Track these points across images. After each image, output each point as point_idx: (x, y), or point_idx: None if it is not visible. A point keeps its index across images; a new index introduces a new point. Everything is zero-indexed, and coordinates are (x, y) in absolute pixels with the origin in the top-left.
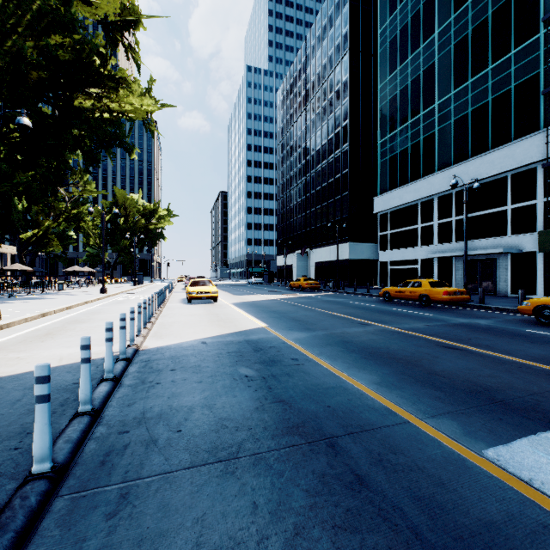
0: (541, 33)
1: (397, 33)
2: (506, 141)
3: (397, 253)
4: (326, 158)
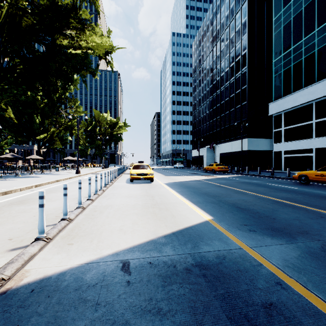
0: None
1: None
2: None
3: (291, 145)
4: (229, 80)
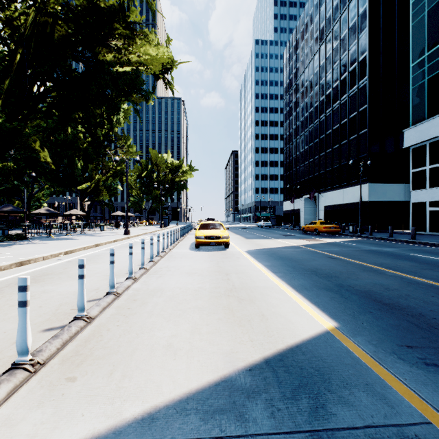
0: None
1: None
2: None
3: None
4: (338, 99)
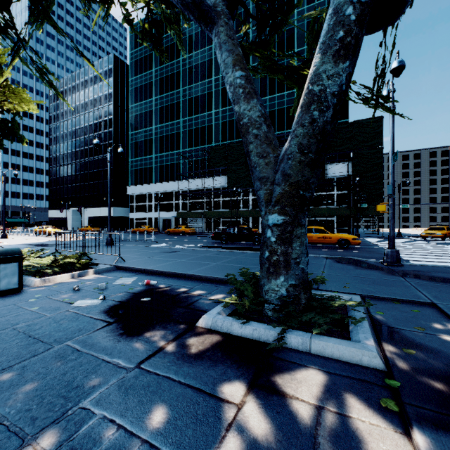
0: (181, 150)
1: (138, 114)
2: (174, 180)
3: (138, 215)
4: (98, 155)
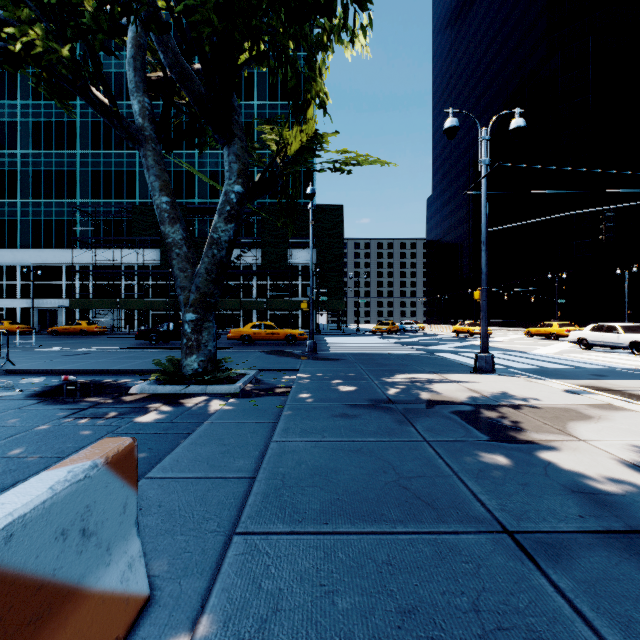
0: (79, 201)
1: None
2: (63, 246)
3: None
4: None
